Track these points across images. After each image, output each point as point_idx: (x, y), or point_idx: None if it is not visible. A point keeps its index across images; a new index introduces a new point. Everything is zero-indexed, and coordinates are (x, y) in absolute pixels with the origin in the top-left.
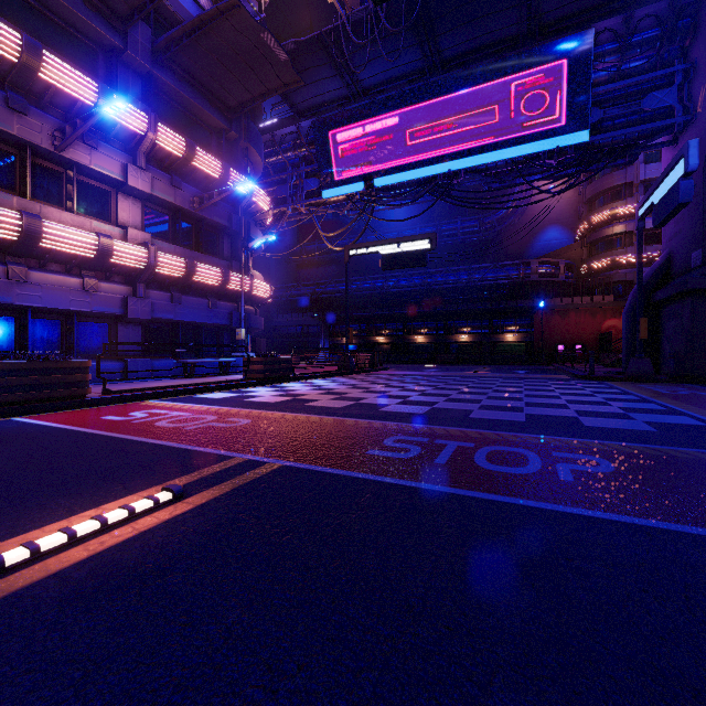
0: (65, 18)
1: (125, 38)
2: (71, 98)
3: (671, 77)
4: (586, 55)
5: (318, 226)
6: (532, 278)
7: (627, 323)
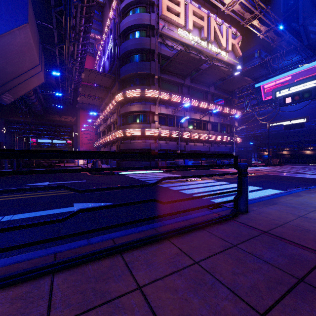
0: (200, 90)
1: (209, 88)
2: (203, 108)
3: None
4: None
5: (256, 115)
6: None
7: None
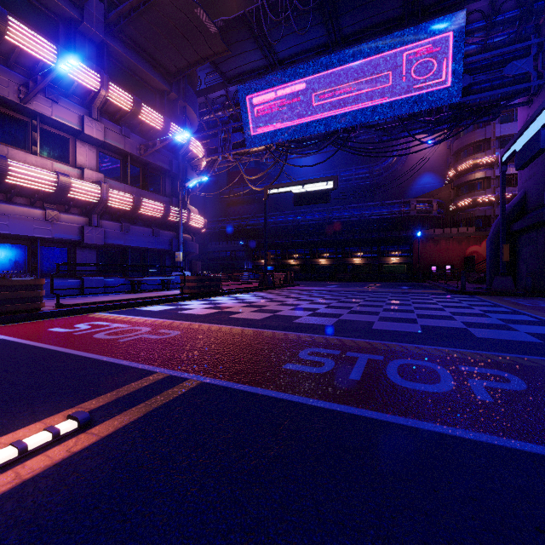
0: None
1: (82, 11)
2: (34, 59)
3: (527, 49)
4: (459, 31)
5: (242, 171)
6: (411, 213)
7: (490, 248)
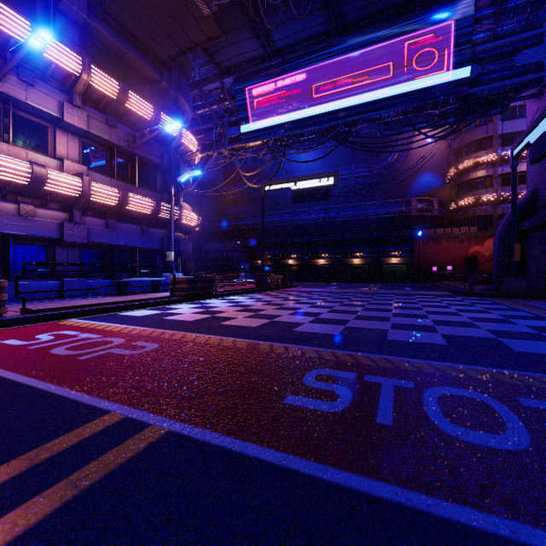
0: None
1: None
2: (4, 35)
3: (539, 38)
4: (467, 18)
5: (239, 167)
6: (412, 213)
7: (498, 248)
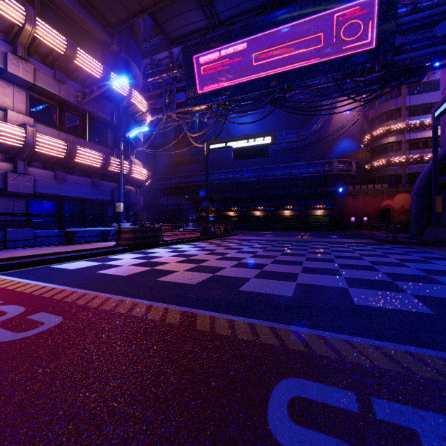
0: None
1: None
2: None
3: None
4: None
5: (186, 129)
6: (334, 172)
7: (416, 201)
